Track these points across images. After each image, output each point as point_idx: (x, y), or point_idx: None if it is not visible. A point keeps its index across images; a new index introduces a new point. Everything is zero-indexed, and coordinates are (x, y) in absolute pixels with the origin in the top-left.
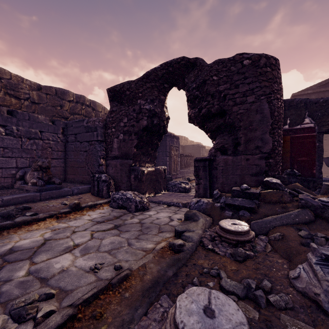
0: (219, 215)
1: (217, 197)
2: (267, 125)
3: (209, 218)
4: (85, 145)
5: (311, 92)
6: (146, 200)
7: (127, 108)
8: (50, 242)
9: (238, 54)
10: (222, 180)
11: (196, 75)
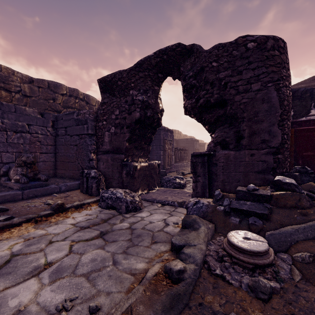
0: (223, 221)
1: (219, 198)
2: (275, 115)
3: (211, 225)
4: (75, 138)
5: (304, 86)
6: (138, 199)
7: (119, 100)
8: (16, 259)
9: (241, 36)
10: (222, 177)
11: (193, 62)
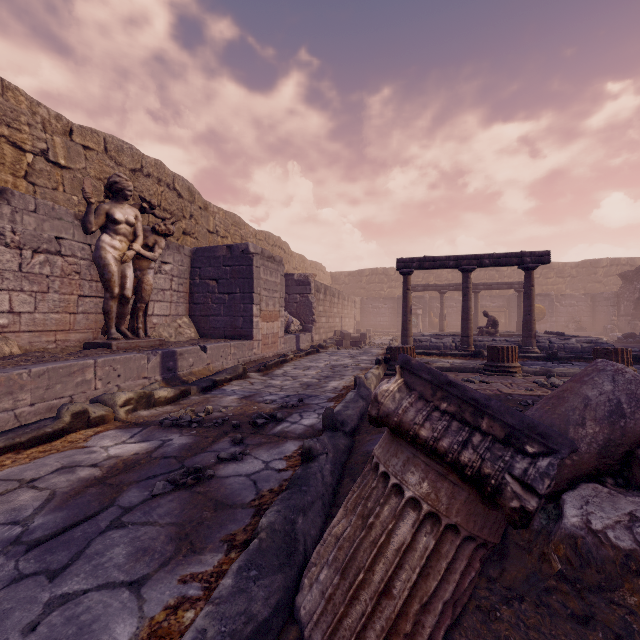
0: None
1: None
2: None
3: None
4: (603, 308)
5: None
6: None
7: (629, 286)
8: None
9: None
10: None
11: None
